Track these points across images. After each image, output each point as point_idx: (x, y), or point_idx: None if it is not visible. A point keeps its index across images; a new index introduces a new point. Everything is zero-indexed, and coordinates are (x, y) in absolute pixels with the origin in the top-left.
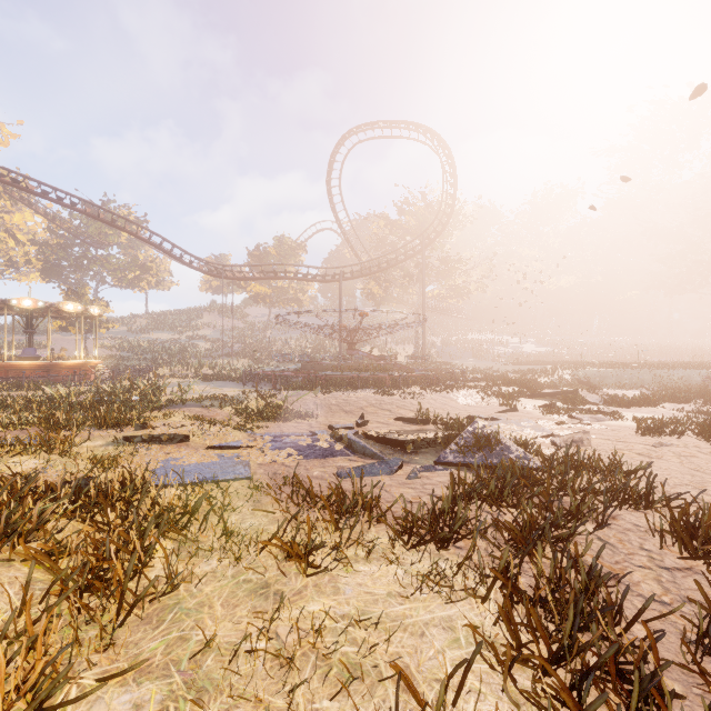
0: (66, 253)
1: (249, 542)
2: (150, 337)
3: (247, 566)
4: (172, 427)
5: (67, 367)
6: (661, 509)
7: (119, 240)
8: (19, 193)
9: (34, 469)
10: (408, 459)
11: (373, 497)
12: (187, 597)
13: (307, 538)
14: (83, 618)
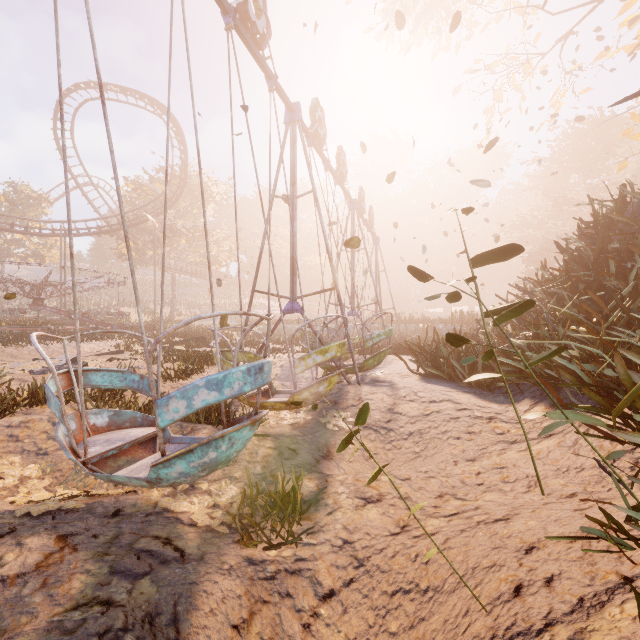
0: None
1: None
2: None
3: None
4: None
5: None
6: None
7: None
8: None
9: None
10: None
11: None
12: None
13: None
14: None
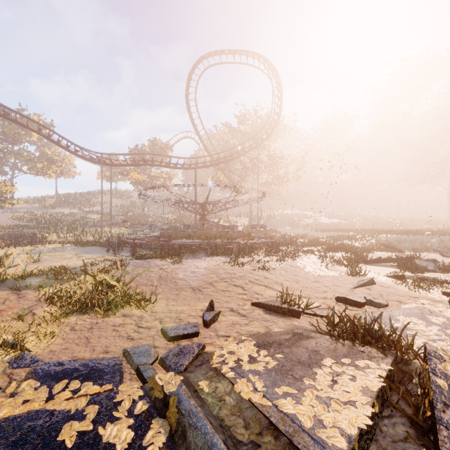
0: None
1: None
2: (56, 211)
3: None
4: None
5: None
6: None
7: (31, 139)
8: None
9: None
10: None
11: None
12: None
13: None
14: None
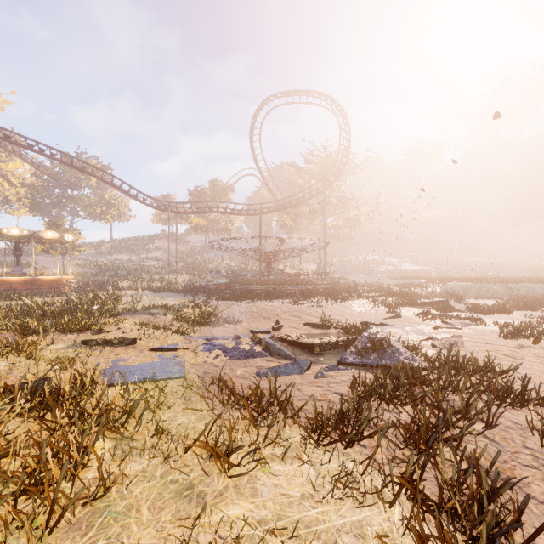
0: (48, 193)
1: (177, 442)
2: (113, 258)
3: (174, 465)
4: (123, 332)
5: (46, 281)
6: (534, 407)
7: (89, 183)
8: (12, 147)
9: (2, 370)
10: (315, 359)
11: (287, 395)
12: (117, 499)
13: (229, 437)
14: (18, 523)
